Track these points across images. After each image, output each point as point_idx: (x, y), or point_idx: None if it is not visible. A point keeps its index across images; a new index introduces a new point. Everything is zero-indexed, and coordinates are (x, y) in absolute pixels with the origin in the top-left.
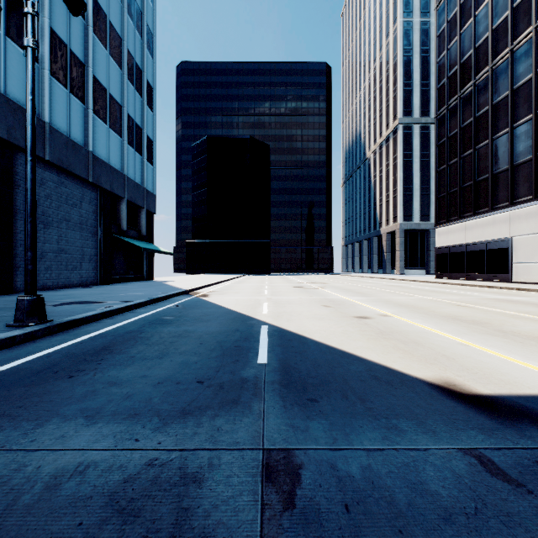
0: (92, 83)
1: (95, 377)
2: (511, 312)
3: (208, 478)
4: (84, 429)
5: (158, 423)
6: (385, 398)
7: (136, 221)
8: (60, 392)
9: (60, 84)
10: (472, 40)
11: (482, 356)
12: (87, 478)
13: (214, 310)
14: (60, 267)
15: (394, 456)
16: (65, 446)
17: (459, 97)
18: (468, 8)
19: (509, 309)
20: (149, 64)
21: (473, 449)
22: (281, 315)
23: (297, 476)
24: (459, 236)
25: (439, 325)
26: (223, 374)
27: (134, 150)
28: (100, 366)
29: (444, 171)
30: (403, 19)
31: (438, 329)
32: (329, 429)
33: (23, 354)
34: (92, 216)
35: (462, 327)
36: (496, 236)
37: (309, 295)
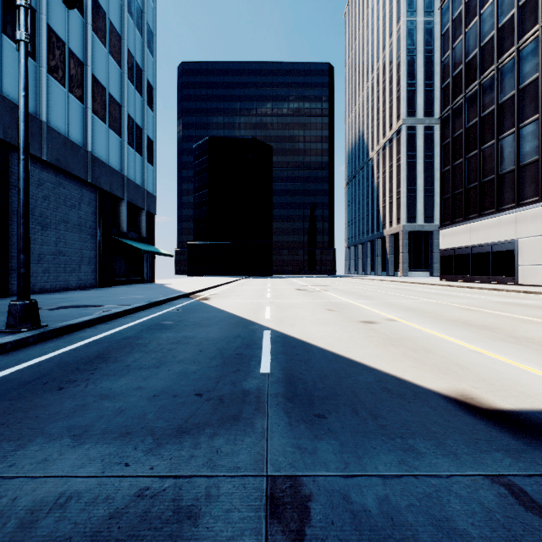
0: (91, 82)
1: (86, 388)
2: (521, 316)
3: (204, 513)
4: (70, 450)
5: (151, 443)
6: (398, 413)
7: (136, 223)
8: (47, 407)
9: (58, 83)
10: (478, 39)
11: (497, 365)
12: (68, 513)
13: (215, 314)
14: (58, 270)
15: (414, 485)
16: (46, 472)
17: (464, 96)
18: (473, 7)
19: (519, 313)
20: (149, 63)
21: (501, 476)
22: (284, 320)
23: (305, 510)
24: (464, 238)
25: (448, 331)
26: (223, 385)
27: (134, 151)
28: (93, 377)
29: (448, 172)
30: (407, 19)
31: (448, 334)
32: (339, 450)
33: (13, 362)
34: (91, 217)
35: (473, 332)
36: (502, 238)
37: (312, 298)
